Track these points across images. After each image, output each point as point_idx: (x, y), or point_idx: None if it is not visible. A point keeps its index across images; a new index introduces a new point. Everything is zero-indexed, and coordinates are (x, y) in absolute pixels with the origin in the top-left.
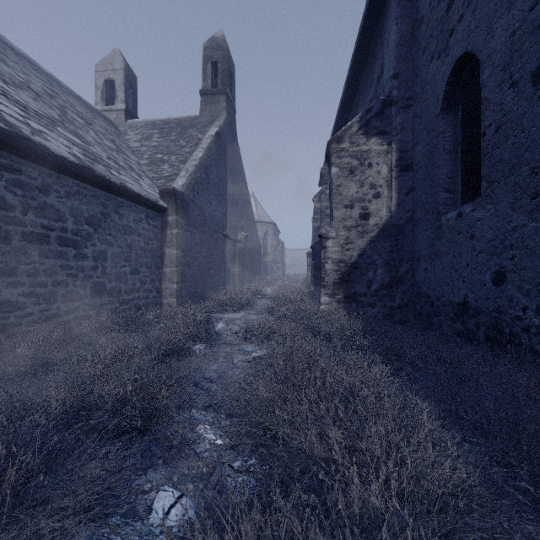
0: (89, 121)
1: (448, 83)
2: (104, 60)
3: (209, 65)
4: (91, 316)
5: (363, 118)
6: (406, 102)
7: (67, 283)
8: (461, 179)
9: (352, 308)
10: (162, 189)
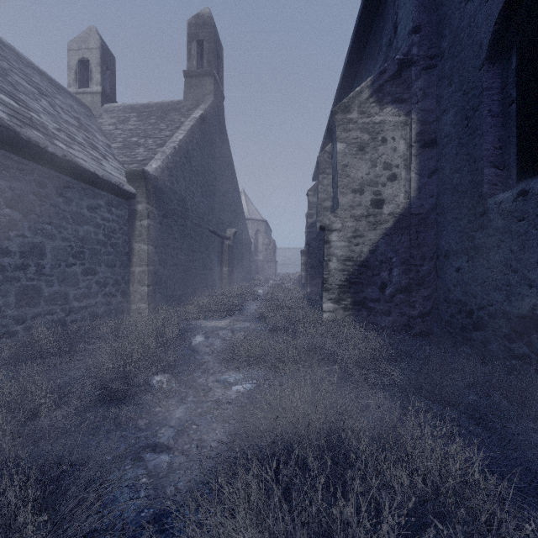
0: (47, 94)
1: (498, 20)
2: (78, 38)
3: (194, 44)
4: (17, 333)
5: (375, 82)
6: (428, 62)
7: None
8: (516, 148)
9: (362, 316)
10: (129, 171)
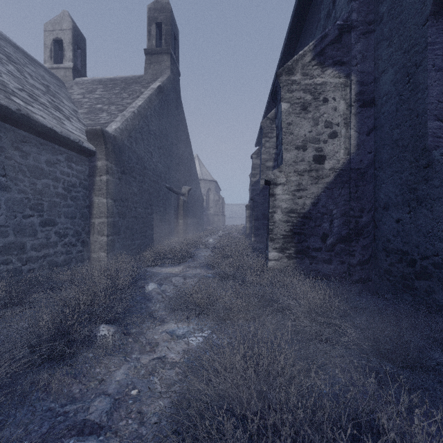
0: (17, 62)
1: None
2: (52, 20)
3: (153, 26)
4: None
5: (317, 46)
6: (367, 27)
7: None
8: None
9: (304, 264)
10: (89, 130)
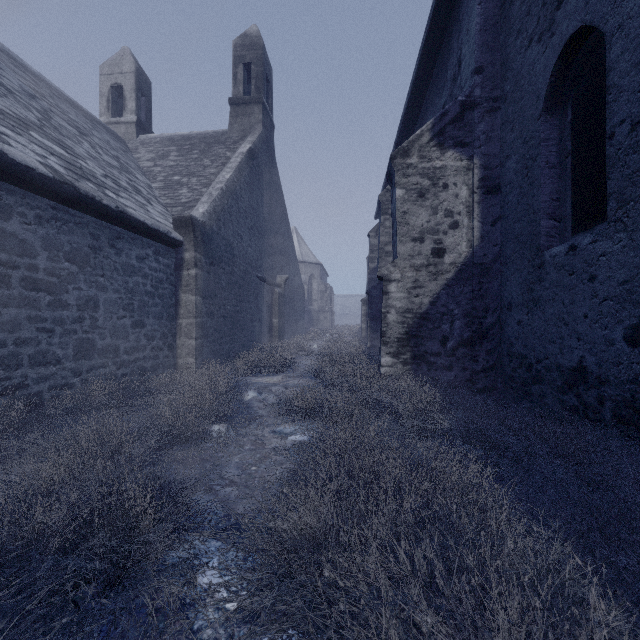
0: (85, 132)
1: (554, 73)
2: (110, 61)
3: (241, 67)
4: (75, 385)
5: (436, 125)
6: (492, 104)
7: (37, 341)
8: (571, 201)
9: (422, 371)
10: (176, 217)
